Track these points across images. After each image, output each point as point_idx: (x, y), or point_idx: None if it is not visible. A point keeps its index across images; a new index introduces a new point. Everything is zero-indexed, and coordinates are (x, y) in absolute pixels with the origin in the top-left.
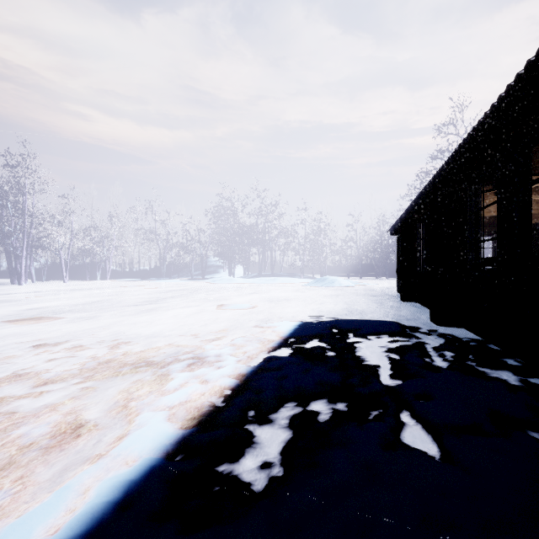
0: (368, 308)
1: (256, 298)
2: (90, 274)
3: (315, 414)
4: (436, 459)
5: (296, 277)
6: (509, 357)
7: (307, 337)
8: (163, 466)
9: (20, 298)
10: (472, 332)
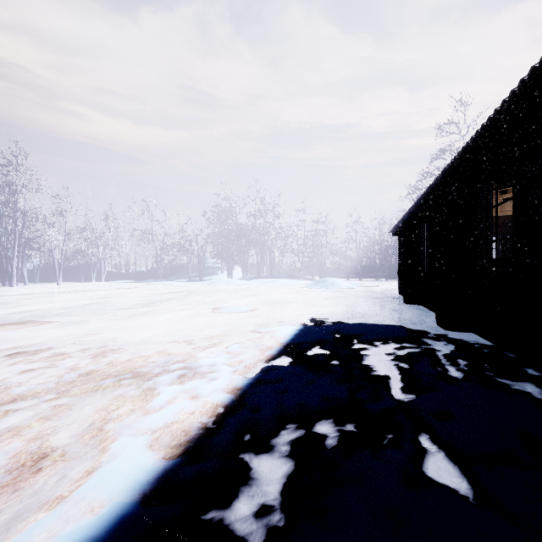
0: (370, 311)
1: (254, 300)
2: (85, 275)
3: (321, 439)
4: (469, 500)
5: (296, 279)
6: (528, 366)
7: (309, 343)
8: (136, 516)
9: (8, 301)
10: (483, 337)
